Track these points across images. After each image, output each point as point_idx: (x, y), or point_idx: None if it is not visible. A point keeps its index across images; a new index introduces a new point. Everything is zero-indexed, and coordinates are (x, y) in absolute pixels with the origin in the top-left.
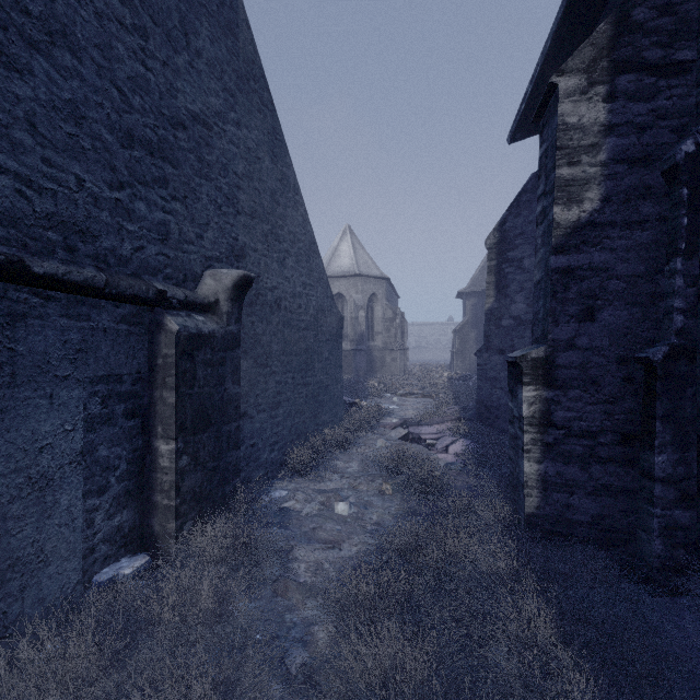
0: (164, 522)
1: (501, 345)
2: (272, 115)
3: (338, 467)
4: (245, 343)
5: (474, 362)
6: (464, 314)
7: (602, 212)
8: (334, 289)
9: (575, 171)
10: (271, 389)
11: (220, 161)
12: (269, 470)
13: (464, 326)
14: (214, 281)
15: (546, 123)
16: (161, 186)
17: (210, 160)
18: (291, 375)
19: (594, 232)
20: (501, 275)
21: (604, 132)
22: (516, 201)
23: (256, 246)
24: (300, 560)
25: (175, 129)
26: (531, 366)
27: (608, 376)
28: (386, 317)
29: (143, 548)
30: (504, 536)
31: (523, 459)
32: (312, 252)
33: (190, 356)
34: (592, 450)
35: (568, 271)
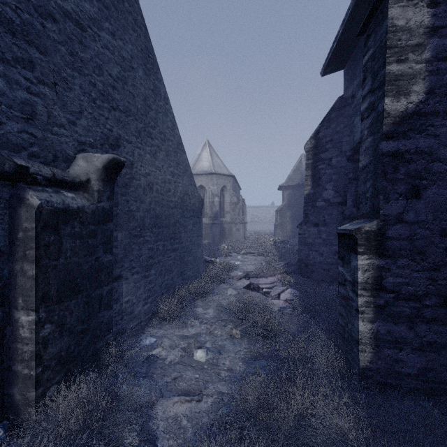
0: (24, 391)
1: (316, 220)
2: (145, 37)
3: (198, 314)
4: (120, 218)
5: (289, 231)
6: (282, 200)
7: (426, 103)
8: (197, 182)
9: (403, 67)
10: (144, 255)
11: (94, 60)
12: (142, 320)
13: (283, 208)
14: (86, 163)
15: (372, 32)
16: (25, 67)
17: (83, 57)
18: (162, 243)
19: (420, 120)
20: (316, 170)
21: (428, 34)
22: (327, 117)
23: (130, 139)
24: (160, 417)
25: (43, 18)
26: (364, 238)
27: (432, 247)
28: (232, 202)
29: (3, 417)
30: (343, 388)
31: (357, 319)
32: (179, 150)
33: (55, 229)
34: (418, 311)
35: (397, 155)
